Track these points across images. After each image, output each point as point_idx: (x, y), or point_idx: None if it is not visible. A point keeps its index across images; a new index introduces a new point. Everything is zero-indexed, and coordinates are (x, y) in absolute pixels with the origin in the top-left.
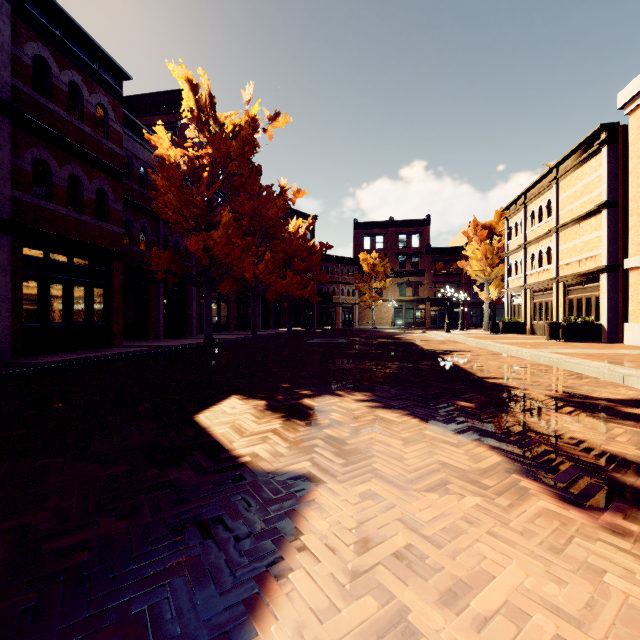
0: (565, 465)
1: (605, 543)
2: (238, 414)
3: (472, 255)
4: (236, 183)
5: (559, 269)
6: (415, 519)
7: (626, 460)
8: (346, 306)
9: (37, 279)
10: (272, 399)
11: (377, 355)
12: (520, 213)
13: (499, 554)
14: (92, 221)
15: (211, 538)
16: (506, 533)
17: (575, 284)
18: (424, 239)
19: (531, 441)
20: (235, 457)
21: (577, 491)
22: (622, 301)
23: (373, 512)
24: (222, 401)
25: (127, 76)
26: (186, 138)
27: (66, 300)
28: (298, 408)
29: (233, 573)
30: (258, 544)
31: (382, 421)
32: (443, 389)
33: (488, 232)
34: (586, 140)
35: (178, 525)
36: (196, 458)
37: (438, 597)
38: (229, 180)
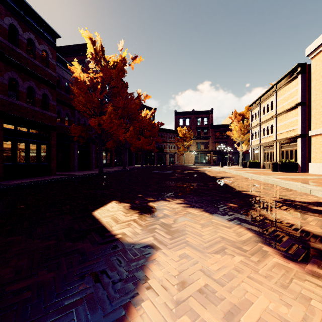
0: (285, 238)
1: (309, 282)
2: (115, 211)
3: (234, 128)
4: (115, 91)
5: (277, 136)
6: (209, 269)
7: (316, 235)
8: (171, 154)
9: (11, 140)
10: (133, 203)
11: (187, 179)
12: (257, 108)
13: (254, 289)
14: (40, 110)
15: (99, 282)
16: (257, 277)
17: (285, 143)
18: (210, 120)
19: (267, 225)
20: (113, 235)
21: (292, 252)
22: (308, 152)
23: (186, 266)
24: (107, 204)
25: (58, 36)
26: (89, 68)
27: (26, 151)
28: (146, 207)
29: (111, 303)
30: (125, 285)
31: (190, 214)
32: (220, 197)
33: (242, 117)
34: (290, 71)
35: (81, 275)
36: (92, 236)
37: (223, 316)
38: (111, 90)
